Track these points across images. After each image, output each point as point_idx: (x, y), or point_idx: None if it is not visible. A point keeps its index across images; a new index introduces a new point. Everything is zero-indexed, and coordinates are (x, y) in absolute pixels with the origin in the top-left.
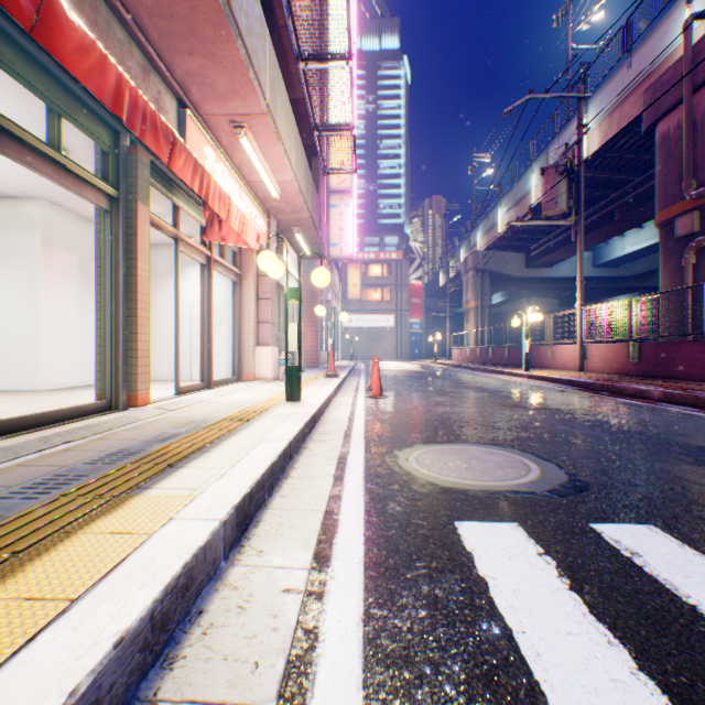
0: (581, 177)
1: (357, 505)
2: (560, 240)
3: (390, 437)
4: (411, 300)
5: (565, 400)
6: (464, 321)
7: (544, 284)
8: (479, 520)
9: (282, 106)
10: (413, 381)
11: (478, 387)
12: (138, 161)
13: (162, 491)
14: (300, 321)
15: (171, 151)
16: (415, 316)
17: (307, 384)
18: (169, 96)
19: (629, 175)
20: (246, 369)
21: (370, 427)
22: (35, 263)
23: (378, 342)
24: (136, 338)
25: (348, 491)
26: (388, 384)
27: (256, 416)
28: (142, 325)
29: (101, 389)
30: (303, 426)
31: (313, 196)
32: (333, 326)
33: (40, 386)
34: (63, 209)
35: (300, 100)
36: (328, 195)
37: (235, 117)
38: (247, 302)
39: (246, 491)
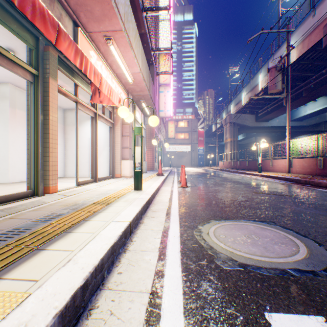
0: (289, 73)
1: (176, 284)
2: (273, 108)
3: (194, 215)
4: (198, 138)
5: (288, 189)
6: (224, 148)
7: (264, 130)
8: (286, 311)
9: (133, 30)
10: (201, 178)
11: (236, 181)
12: (49, 54)
13: (5, 284)
14: (141, 145)
15: (57, 36)
16: (200, 146)
17: (147, 180)
18: (67, 18)
19: (311, 73)
20: (116, 172)
21: (182, 207)
22: (6, 117)
23: (182, 158)
24: (48, 155)
25: (169, 267)
26: (189, 179)
27: (114, 201)
28: (52, 147)
29: (30, 183)
30: (141, 209)
31: (150, 83)
32: (161, 150)
33: (8, 180)
34: (21, 89)
35: (144, 34)
36: (159, 87)
37: (106, 33)
38: (117, 137)
39: (78, 286)
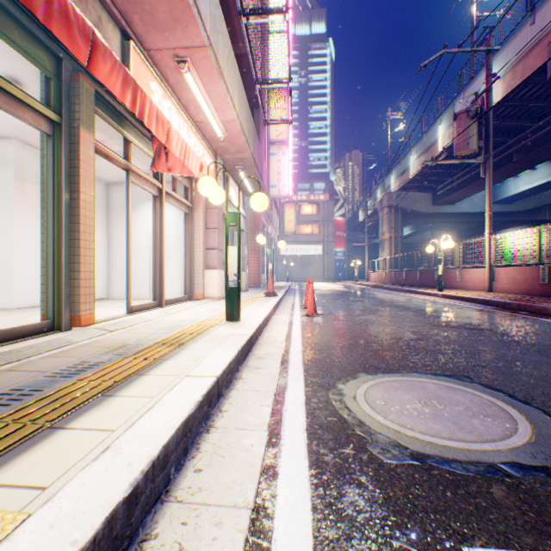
0: (489, 121)
1: (300, 492)
2: (462, 181)
3: (330, 364)
4: (335, 233)
5: (490, 319)
6: (380, 249)
7: (448, 219)
8: (502, 545)
9: (224, 46)
10: (341, 300)
11: (401, 305)
12: (80, 87)
13: None
14: (239, 244)
15: (91, 52)
16: (339, 246)
17: (249, 303)
18: (110, 24)
19: (527, 122)
20: (196, 289)
21: (308, 350)
22: (8, 196)
23: (309, 266)
24: (78, 260)
25: (287, 459)
26: (320, 303)
27: (190, 340)
28: (85, 247)
29: (46, 309)
30: (237, 353)
31: (254, 139)
32: (272, 252)
33: (12, 304)
34: (34, 149)
35: (243, 55)
36: (268, 145)
37: (177, 51)
38: (197, 231)
39: (118, 499)
